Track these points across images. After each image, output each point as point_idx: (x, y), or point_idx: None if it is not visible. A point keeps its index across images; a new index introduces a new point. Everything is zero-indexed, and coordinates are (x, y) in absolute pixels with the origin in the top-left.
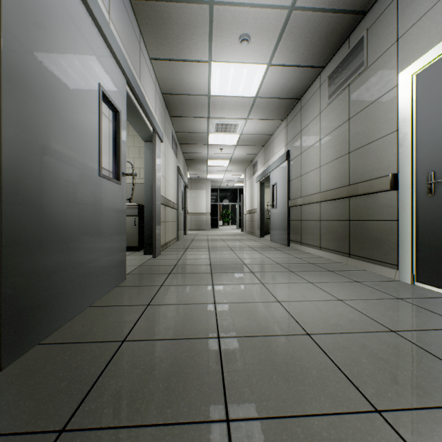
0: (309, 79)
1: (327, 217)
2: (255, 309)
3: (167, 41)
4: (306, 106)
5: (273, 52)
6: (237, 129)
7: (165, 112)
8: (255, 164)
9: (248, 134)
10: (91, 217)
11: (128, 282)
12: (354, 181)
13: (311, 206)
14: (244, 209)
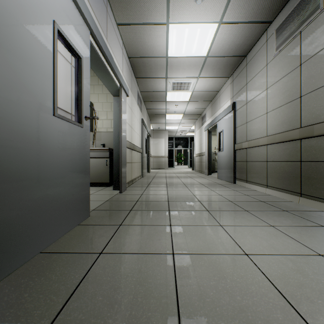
0: (255, 36)
1: (275, 158)
2: (222, 267)
3: (130, 4)
4: (251, 61)
5: (224, 9)
6: (190, 87)
7: (131, 73)
8: (203, 117)
9: (198, 91)
10: (42, 158)
11: (90, 220)
12: (307, 124)
13: (257, 148)
14: (194, 153)
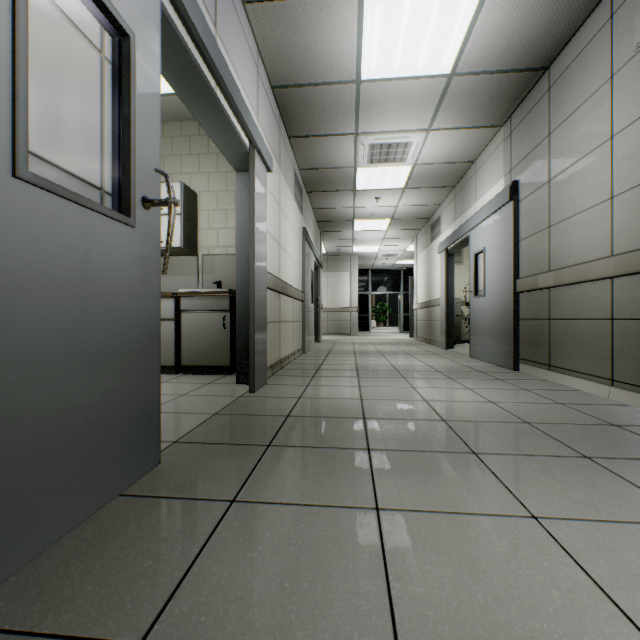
0: (579, 9)
1: (639, 311)
2: None
3: None
4: (564, 78)
5: None
6: (409, 154)
7: (279, 125)
8: (435, 223)
9: (427, 164)
10: None
11: (157, 478)
12: None
13: (582, 287)
14: (413, 301)
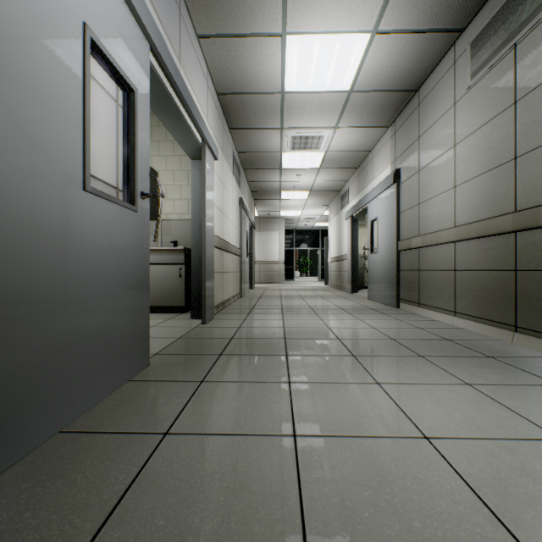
0: (435, 55)
1: (469, 265)
2: (383, 462)
3: (220, 2)
4: (428, 99)
5: (382, 8)
6: (322, 144)
7: (222, 121)
8: (344, 195)
9: (336, 151)
10: (63, 265)
11: (151, 372)
12: (527, 205)
13: (438, 248)
14: (328, 256)
